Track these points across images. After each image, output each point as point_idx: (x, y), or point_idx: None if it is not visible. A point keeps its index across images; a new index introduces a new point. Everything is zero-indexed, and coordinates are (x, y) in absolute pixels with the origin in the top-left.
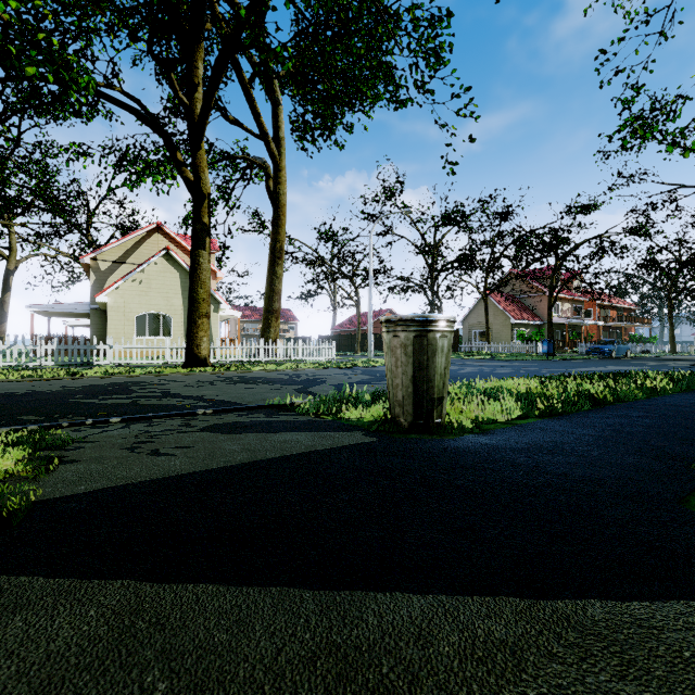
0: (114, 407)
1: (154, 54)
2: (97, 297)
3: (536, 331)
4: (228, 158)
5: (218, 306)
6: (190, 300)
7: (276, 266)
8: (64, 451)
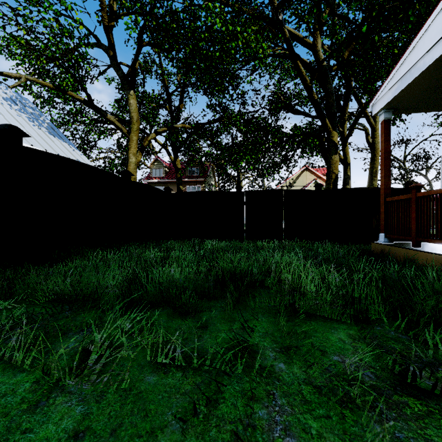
0: None
1: None
2: None
3: None
4: None
5: None
6: None
7: (373, 181)
8: None
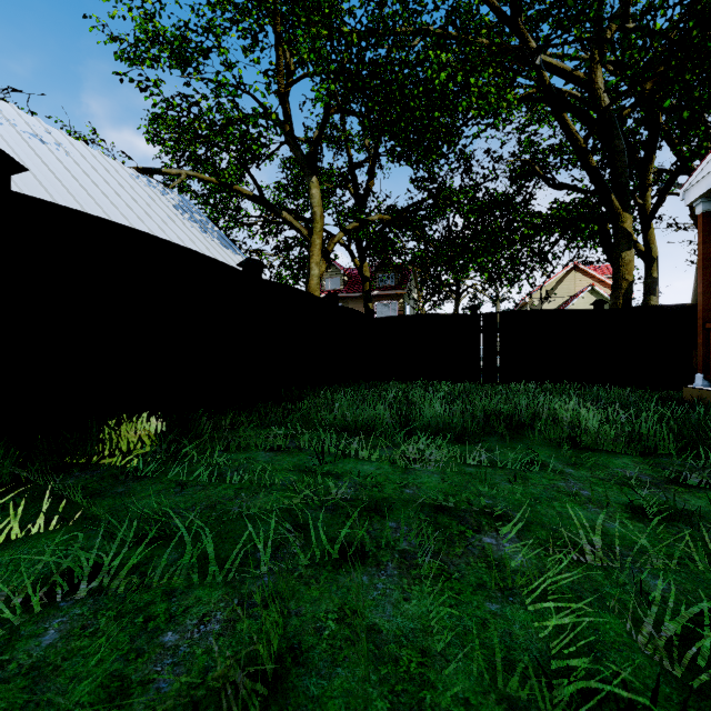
0: None
1: None
2: None
3: None
4: None
5: None
6: None
7: None
8: None
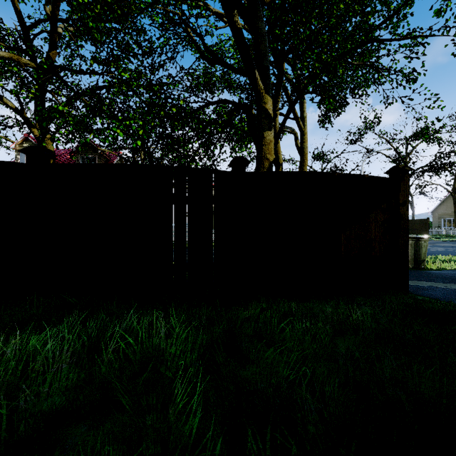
0: None
1: None
2: None
3: None
4: None
5: None
6: None
7: None
8: None
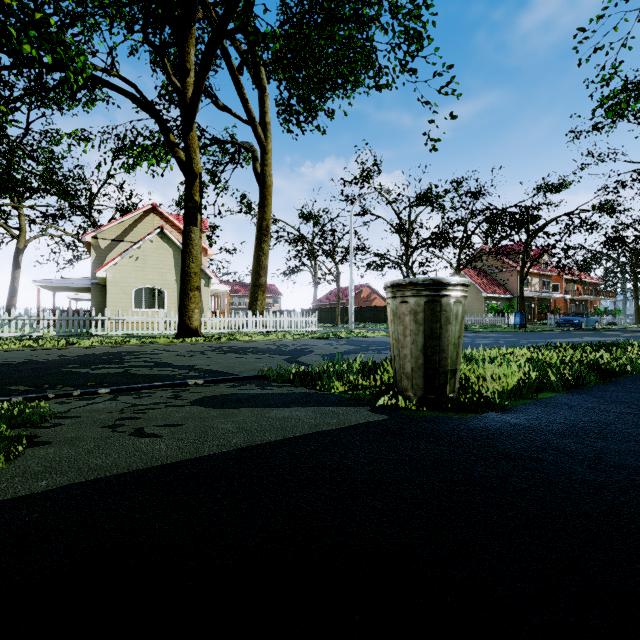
0: (105, 377)
1: (148, 39)
2: (97, 272)
3: (508, 304)
4: (218, 142)
5: (209, 281)
6: (182, 274)
7: (262, 243)
8: (39, 429)
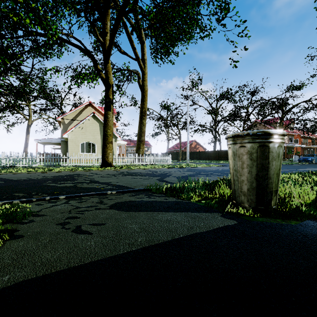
0: (64, 188)
1: (87, 18)
2: (63, 135)
3: None
4: (121, 70)
5: (116, 139)
6: (104, 135)
7: (143, 120)
8: (20, 224)
